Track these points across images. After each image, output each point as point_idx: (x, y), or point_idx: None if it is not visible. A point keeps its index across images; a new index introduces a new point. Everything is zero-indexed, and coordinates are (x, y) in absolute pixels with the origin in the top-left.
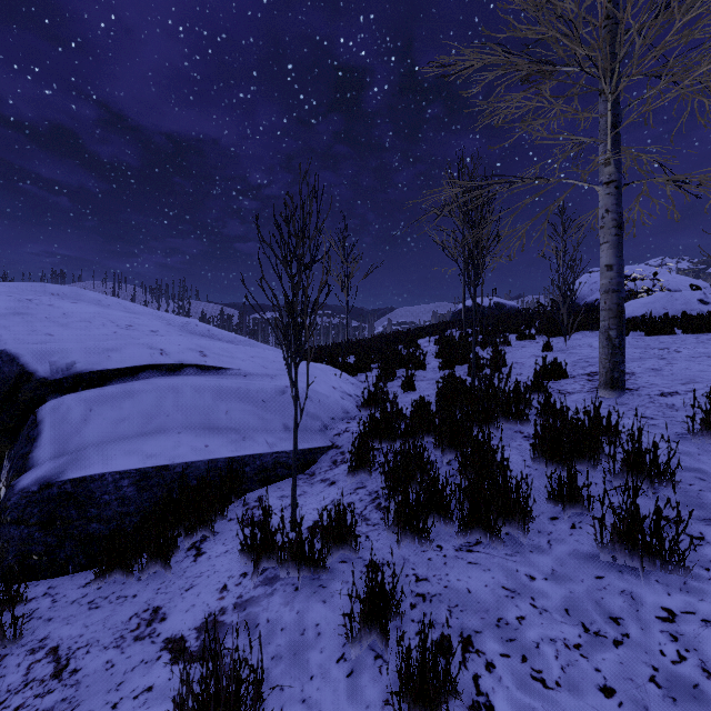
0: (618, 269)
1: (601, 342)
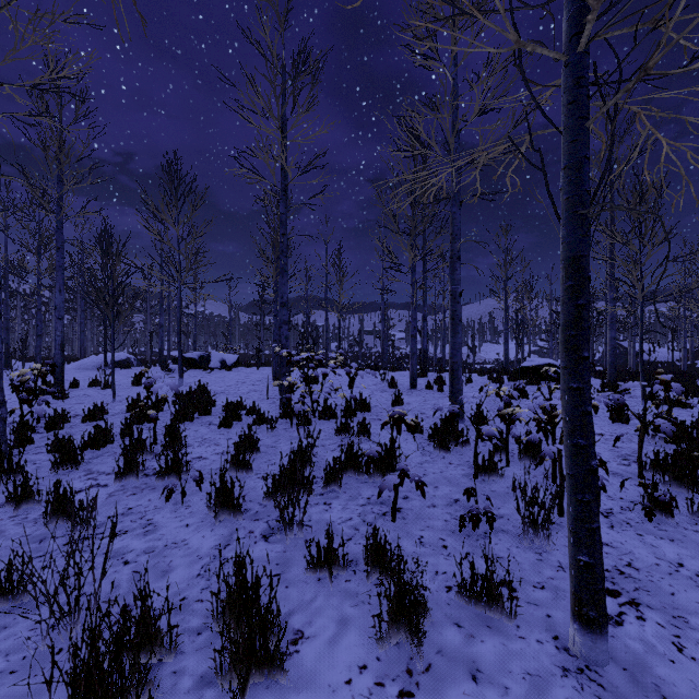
0: None
1: None
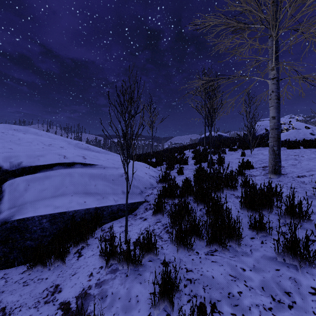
0: (277, 118)
1: (270, 152)
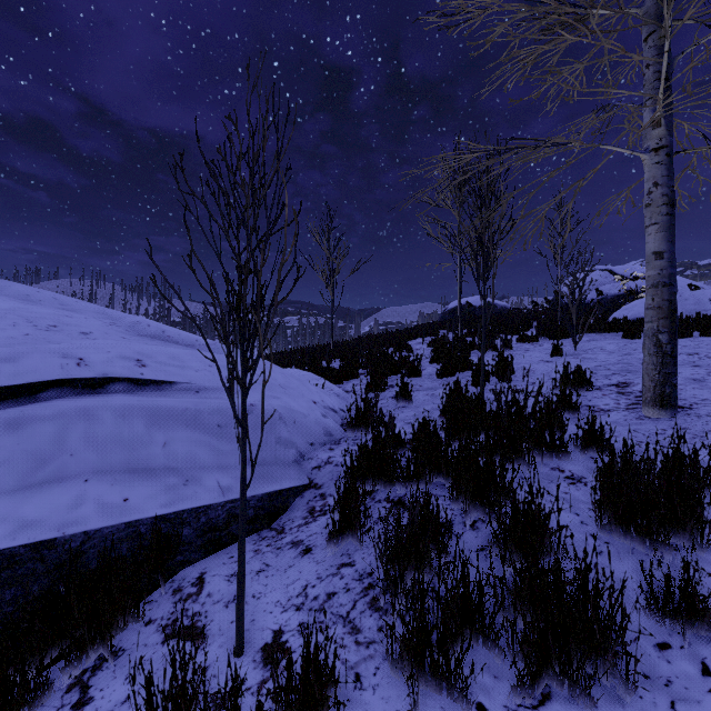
0: (670, 257)
1: (647, 349)
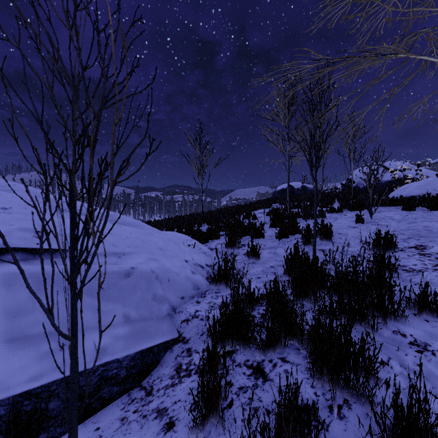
0: None
1: None
